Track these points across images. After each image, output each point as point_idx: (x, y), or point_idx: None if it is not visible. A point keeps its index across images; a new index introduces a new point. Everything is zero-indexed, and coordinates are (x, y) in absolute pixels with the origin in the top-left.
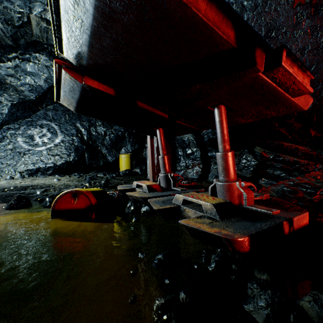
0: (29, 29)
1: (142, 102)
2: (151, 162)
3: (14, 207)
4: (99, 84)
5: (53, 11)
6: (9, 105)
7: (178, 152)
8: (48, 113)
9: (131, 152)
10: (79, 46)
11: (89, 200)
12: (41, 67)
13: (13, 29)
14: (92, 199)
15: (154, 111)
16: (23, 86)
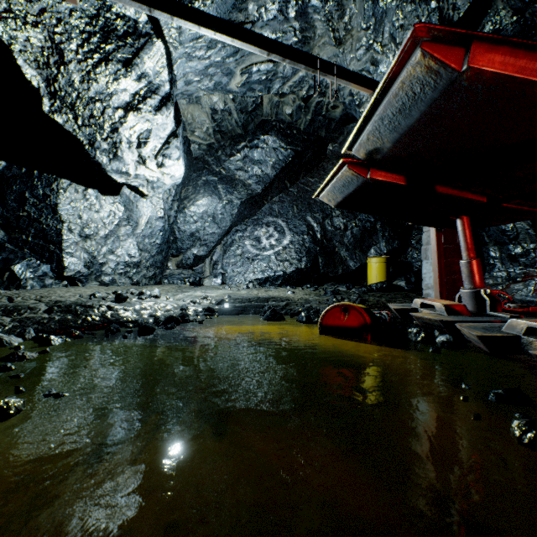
0: (260, 110)
1: (442, 185)
2: (436, 271)
3: (272, 318)
4: (386, 174)
5: (363, 120)
6: (239, 204)
7: (488, 252)
8: (274, 207)
9: (386, 253)
10: (380, 144)
11: (362, 318)
12: (268, 151)
13: (246, 115)
14: (366, 316)
15: (462, 196)
16: (250, 179)
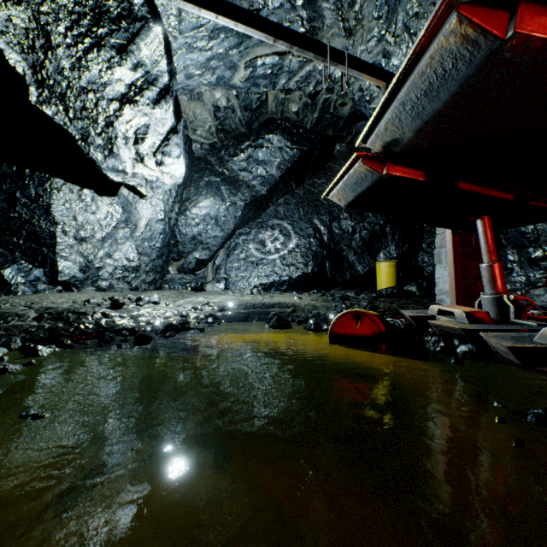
0: (265, 107)
1: (465, 182)
2: (453, 275)
3: (278, 326)
4: (404, 169)
5: (381, 106)
6: (242, 206)
7: (505, 256)
8: (279, 209)
9: (396, 257)
10: (400, 134)
11: (376, 326)
12: (273, 151)
13: (250, 113)
14: (380, 324)
15: (486, 193)
16: (254, 180)
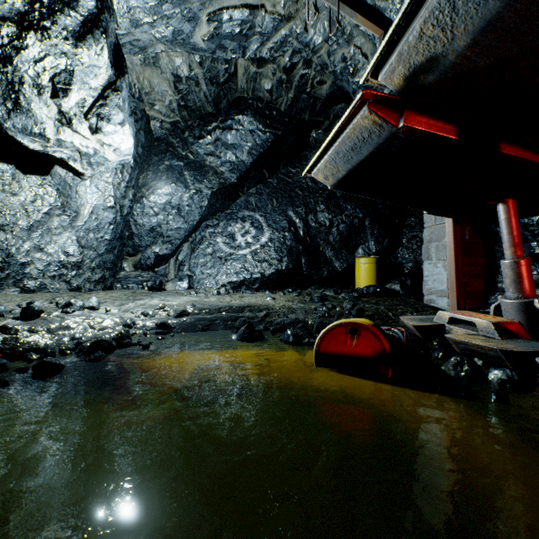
0: (234, 82)
1: (509, 143)
2: (453, 273)
3: (247, 338)
4: (428, 121)
5: None
6: (209, 195)
7: (502, 251)
8: (250, 199)
9: (375, 253)
10: (445, 42)
11: (378, 343)
12: (244, 134)
13: (217, 88)
14: (384, 341)
15: (537, 160)
16: (223, 166)
